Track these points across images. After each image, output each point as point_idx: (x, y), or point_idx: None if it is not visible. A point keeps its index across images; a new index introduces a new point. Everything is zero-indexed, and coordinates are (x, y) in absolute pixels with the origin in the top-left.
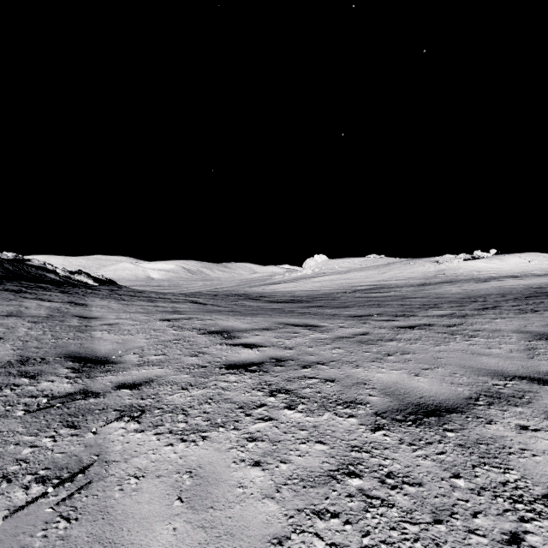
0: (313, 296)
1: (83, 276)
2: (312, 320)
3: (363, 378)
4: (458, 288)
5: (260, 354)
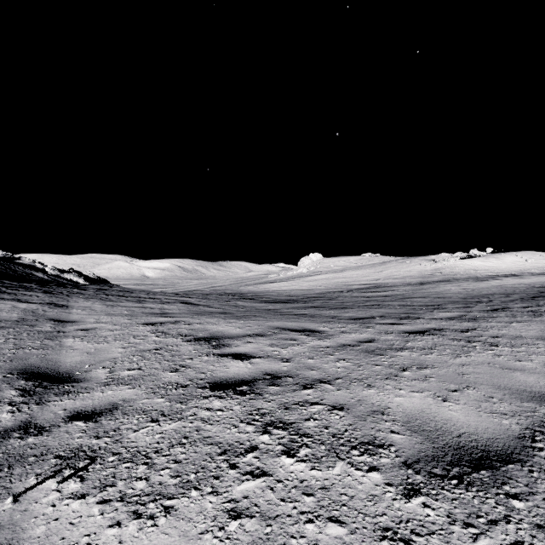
0: (310, 296)
1: (73, 275)
2: (310, 324)
3: (379, 403)
4: (458, 288)
5: (252, 367)
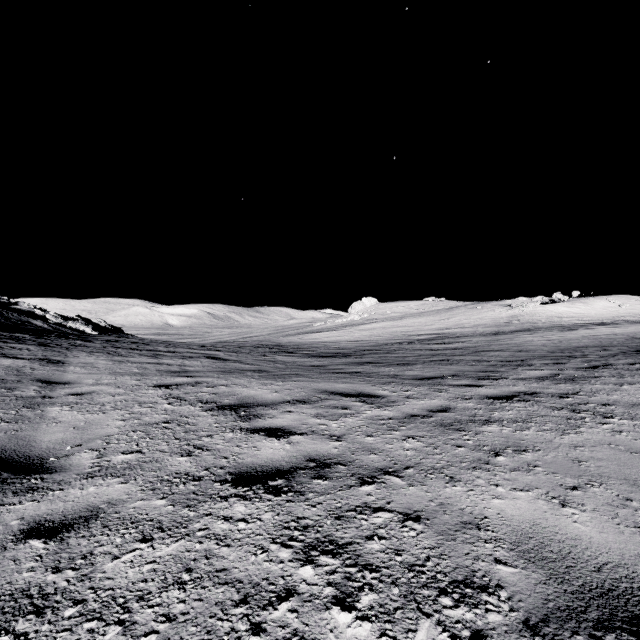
0: (363, 348)
1: (79, 324)
2: (366, 386)
3: (471, 510)
4: (541, 339)
5: (292, 449)
